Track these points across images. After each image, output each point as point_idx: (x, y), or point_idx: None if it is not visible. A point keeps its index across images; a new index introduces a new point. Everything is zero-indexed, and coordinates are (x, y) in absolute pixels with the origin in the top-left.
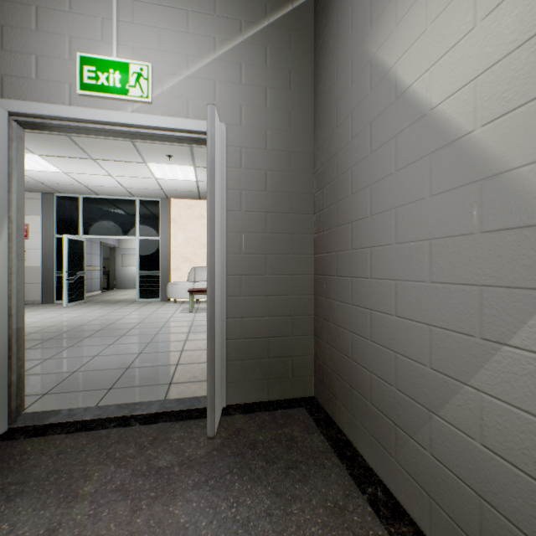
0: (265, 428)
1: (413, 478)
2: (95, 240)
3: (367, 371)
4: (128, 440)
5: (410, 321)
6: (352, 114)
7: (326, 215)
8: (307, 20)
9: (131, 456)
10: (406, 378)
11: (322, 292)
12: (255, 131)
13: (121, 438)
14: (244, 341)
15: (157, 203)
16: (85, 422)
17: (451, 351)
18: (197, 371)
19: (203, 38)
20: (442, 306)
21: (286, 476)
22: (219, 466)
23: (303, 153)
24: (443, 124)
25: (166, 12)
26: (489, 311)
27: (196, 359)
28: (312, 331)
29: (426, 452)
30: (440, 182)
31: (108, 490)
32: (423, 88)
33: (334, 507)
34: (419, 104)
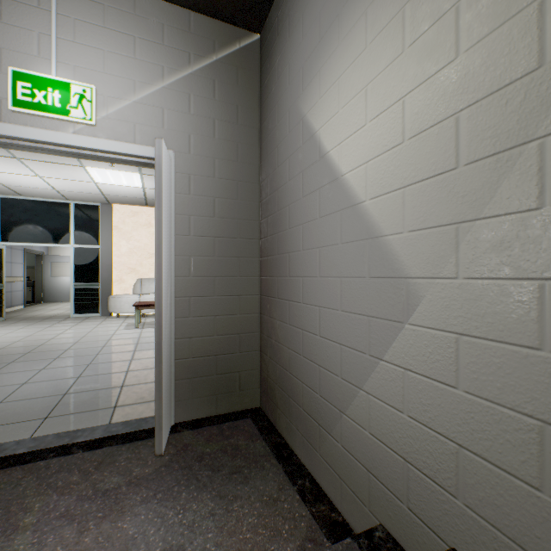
0: (213, 441)
1: (330, 466)
2: (17, 247)
3: (300, 382)
4: (71, 468)
5: (329, 340)
6: (289, 159)
7: (269, 242)
8: (254, 60)
9: (75, 482)
10: (326, 387)
11: (267, 312)
12: (203, 160)
13: (63, 467)
14: (193, 360)
15: (97, 207)
16: (18, 456)
17: (353, 364)
18: (144, 392)
19: (151, 66)
20: (348, 330)
21: (229, 480)
22: (167, 481)
23: (250, 183)
24: (348, 190)
25: (111, 35)
26: (373, 336)
27: (143, 379)
28: (258, 347)
29: (339, 444)
30: (347, 234)
31: (52, 518)
32: (337, 157)
33: (269, 499)
34: (334, 168)
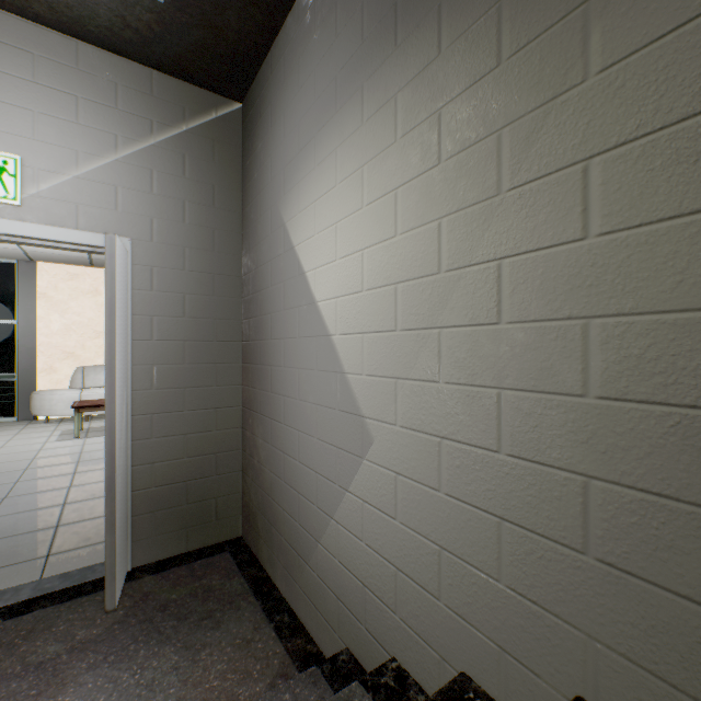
0: (181, 584)
1: (308, 597)
2: None
3: (282, 509)
4: None
5: (307, 467)
6: (271, 262)
7: (252, 348)
8: (234, 132)
9: None
10: (305, 515)
11: (249, 427)
12: (170, 249)
13: None
14: (156, 489)
15: (12, 266)
16: None
17: (327, 493)
18: (90, 531)
19: (101, 134)
20: (322, 459)
21: (198, 628)
22: (121, 640)
23: (230, 276)
24: (323, 318)
25: (44, 92)
26: (342, 467)
27: (88, 514)
28: (240, 466)
29: (315, 574)
30: (322, 362)
31: None
32: (313, 281)
33: (243, 642)
34: (311, 291)
